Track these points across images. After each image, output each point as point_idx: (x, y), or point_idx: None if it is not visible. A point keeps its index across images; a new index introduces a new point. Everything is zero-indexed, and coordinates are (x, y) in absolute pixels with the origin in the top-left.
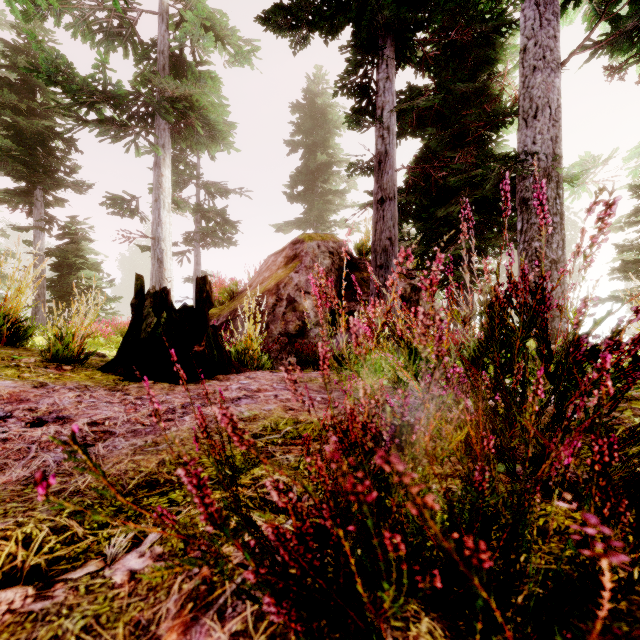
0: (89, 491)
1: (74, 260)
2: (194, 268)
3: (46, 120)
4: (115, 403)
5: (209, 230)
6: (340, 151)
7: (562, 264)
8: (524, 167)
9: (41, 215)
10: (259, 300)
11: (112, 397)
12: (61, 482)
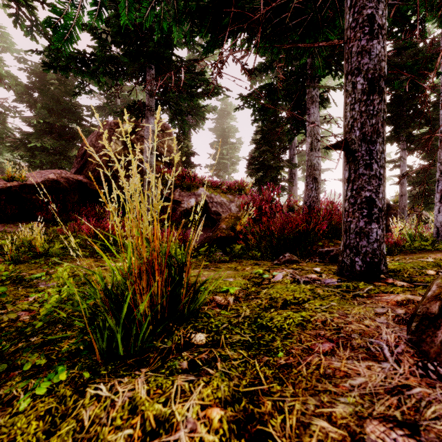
0: None
1: None
2: None
3: None
4: None
5: None
6: None
7: None
8: None
9: None
10: None
11: None
12: None
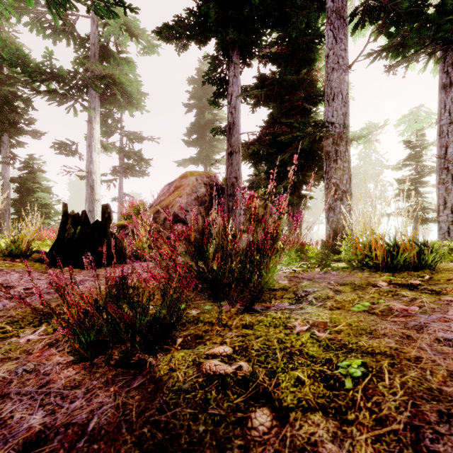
0: (17, 315)
1: (31, 185)
2: (118, 191)
3: (11, 87)
4: (42, 279)
5: (129, 165)
6: (222, 111)
7: (349, 193)
8: (327, 131)
9: (7, 154)
10: (155, 215)
11: (41, 276)
12: (4, 312)
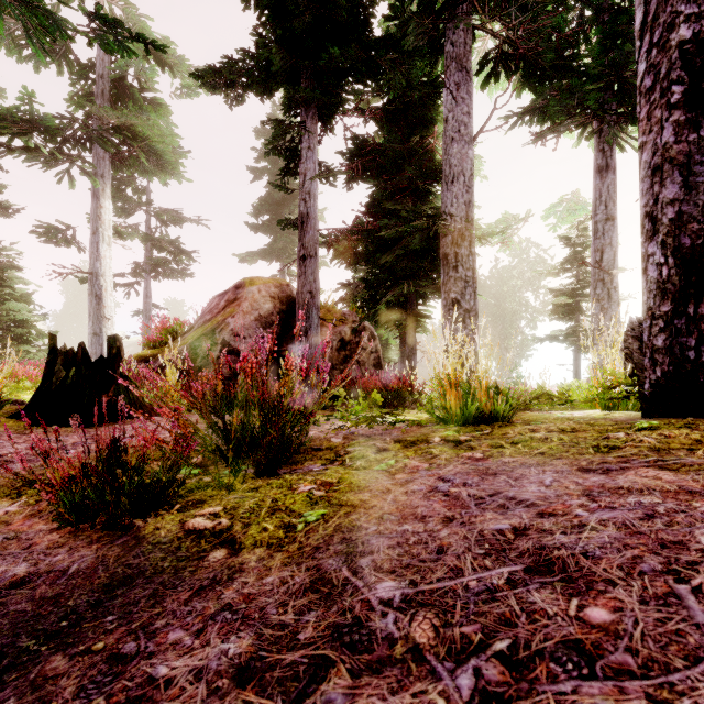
0: None
1: None
2: (144, 301)
3: None
4: (20, 442)
5: (160, 261)
6: None
7: (474, 313)
8: (445, 225)
9: None
10: (195, 344)
11: (19, 438)
12: None
